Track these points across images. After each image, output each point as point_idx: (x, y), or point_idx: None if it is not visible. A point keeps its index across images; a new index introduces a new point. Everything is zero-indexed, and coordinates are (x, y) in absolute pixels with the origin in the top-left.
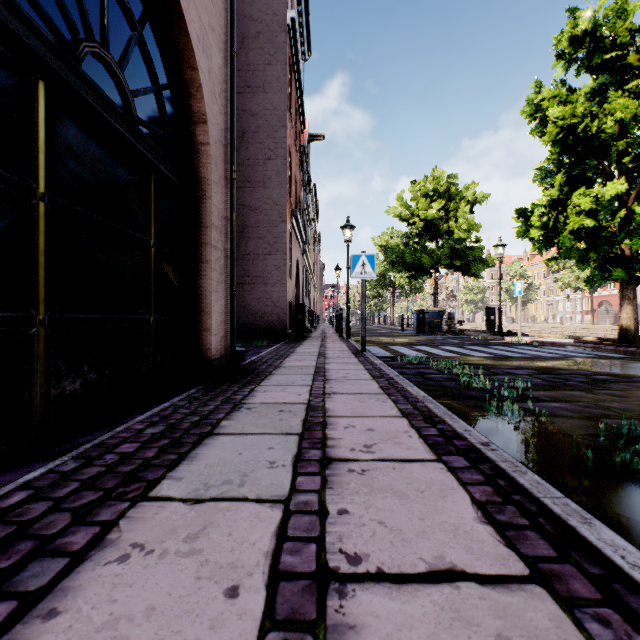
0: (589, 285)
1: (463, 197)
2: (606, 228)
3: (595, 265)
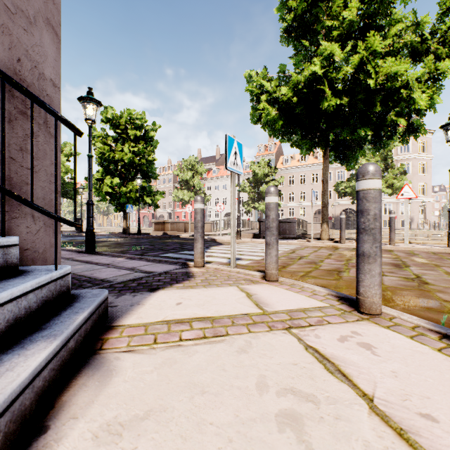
0: (116, 211)
1: (63, 150)
2: (117, 192)
3: (115, 205)
